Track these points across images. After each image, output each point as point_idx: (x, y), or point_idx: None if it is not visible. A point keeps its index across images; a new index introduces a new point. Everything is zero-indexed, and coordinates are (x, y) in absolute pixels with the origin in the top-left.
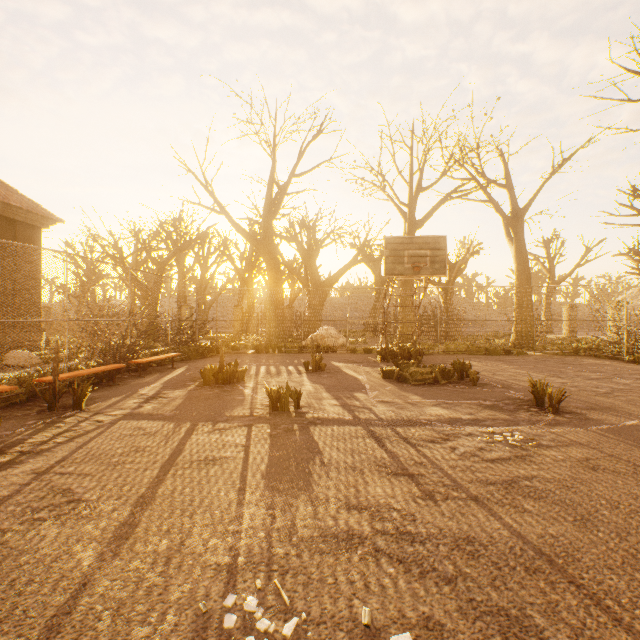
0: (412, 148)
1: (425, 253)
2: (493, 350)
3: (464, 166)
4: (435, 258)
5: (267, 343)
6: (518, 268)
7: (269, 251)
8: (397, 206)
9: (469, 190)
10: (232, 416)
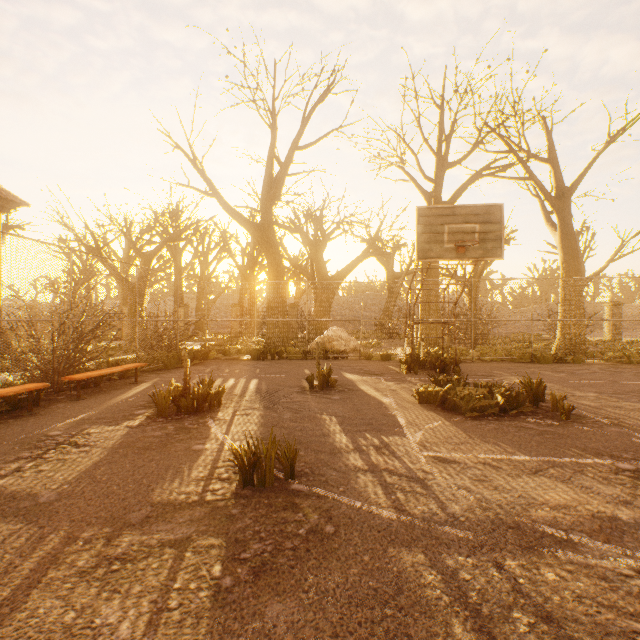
0: (442, 106)
1: (473, 228)
2: (542, 357)
3: (500, 135)
4: (486, 235)
5: (266, 347)
6: (565, 258)
7: (268, 239)
8: (419, 186)
9: (504, 166)
10: (162, 504)
